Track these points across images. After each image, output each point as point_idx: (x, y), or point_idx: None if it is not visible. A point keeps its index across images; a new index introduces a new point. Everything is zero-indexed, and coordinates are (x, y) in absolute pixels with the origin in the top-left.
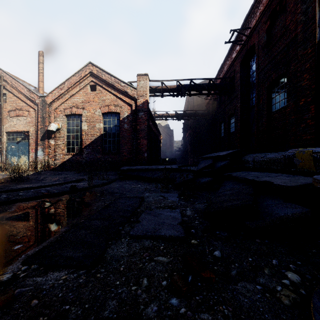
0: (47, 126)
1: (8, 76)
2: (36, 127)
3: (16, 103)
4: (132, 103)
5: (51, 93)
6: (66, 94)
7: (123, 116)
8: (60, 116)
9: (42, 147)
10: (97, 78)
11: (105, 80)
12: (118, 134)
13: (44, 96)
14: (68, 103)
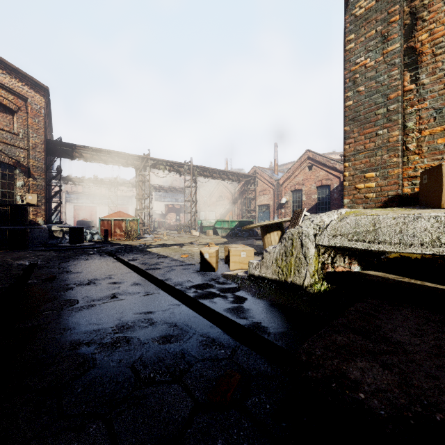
0: (280, 200)
1: (259, 170)
2: (274, 201)
3: (263, 186)
4: (340, 176)
5: (282, 177)
6: (291, 176)
7: (333, 187)
8: (288, 192)
9: (277, 214)
10: (313, 160)
11: (319, 161)
12: (329, 202)
13: (278, 180)
14: (293, 182)
